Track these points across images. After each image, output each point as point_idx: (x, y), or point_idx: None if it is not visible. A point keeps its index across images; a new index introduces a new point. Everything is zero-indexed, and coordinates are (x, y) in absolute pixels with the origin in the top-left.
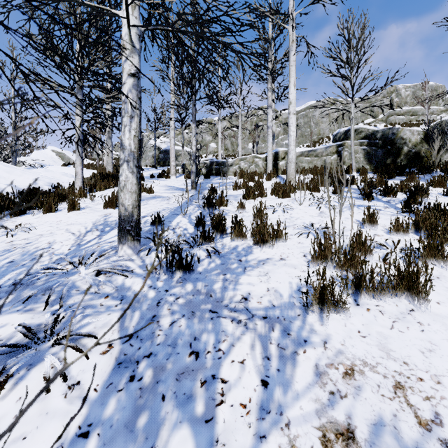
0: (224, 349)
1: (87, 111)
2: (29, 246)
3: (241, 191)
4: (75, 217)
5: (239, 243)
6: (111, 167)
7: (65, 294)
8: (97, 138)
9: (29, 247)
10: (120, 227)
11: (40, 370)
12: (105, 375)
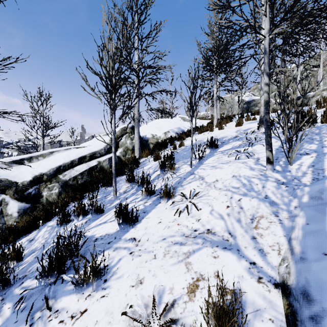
0: (324, 137)
1: (221, 85)
2: (220, 135)
3: (324, 108)
4: (225, 130)
5: (326, 123)
6: (219, 116)
7: (250, 137)
8: (221, 98)
9: (221, 135)
10: (260, 121)
11: (257, 145)
12: (279, 144)
